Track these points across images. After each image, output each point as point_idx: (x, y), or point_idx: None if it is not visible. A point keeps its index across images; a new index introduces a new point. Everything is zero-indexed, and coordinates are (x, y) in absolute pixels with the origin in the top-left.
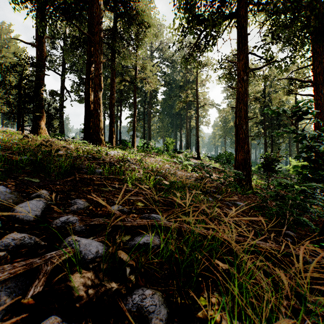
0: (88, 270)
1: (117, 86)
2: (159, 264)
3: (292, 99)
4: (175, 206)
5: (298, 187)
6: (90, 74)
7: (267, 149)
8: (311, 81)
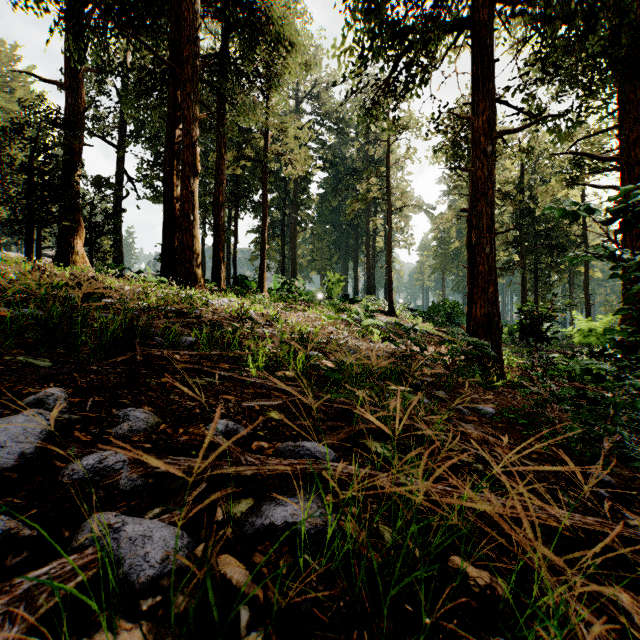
0: (137, 618)
1: (228, 168)
2: (323, 579)
3: (576, 197)
4: (353, 419)
5: (636, 380)
6: (174, 143)
7: (526, 295)
8: (618, 158)
